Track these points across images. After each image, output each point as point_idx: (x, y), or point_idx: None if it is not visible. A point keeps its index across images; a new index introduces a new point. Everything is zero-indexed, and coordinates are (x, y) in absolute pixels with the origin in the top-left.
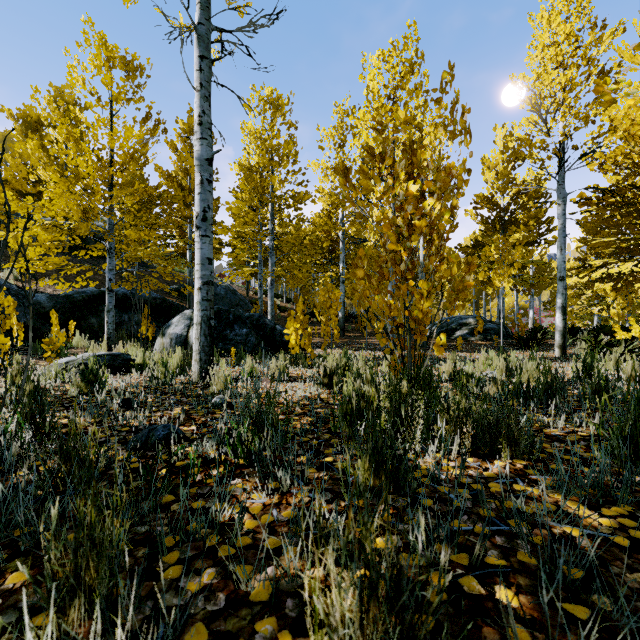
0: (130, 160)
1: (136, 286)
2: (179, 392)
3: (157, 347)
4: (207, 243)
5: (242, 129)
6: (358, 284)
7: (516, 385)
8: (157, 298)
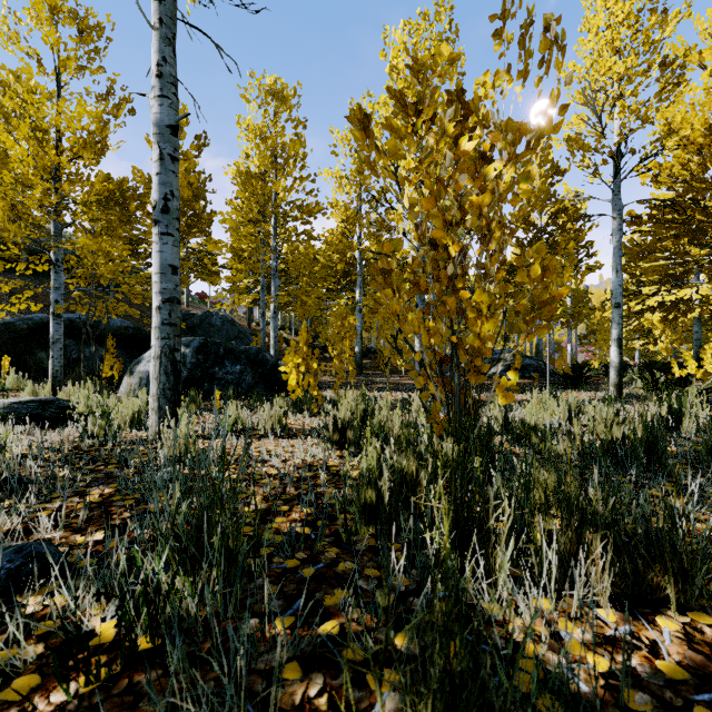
0: (81, 144)
1: (88, 309)
2: (117, 458)
3: (123, 389)
4: (170, 244)
5: (238, 124)
6: (383, 295)
7: (605, 443)
8: (129, 327)
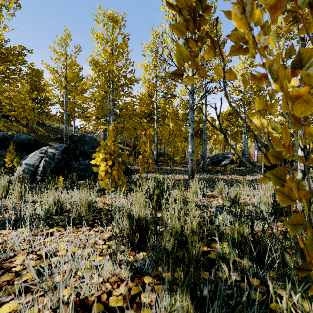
0: None
1: None
2: None
3: (15, 174)
4: None
5: (92, 33)
6: None
7: None
8: (31, 139)
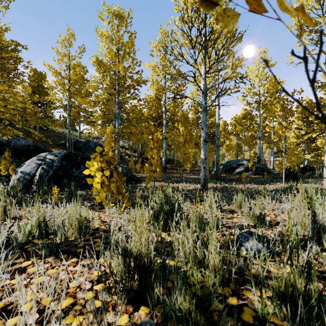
0: None
1: None
2: None
3: (10, 183)
4: None
5: (96, 31)
6: None
7: None
8: (30, 145)
